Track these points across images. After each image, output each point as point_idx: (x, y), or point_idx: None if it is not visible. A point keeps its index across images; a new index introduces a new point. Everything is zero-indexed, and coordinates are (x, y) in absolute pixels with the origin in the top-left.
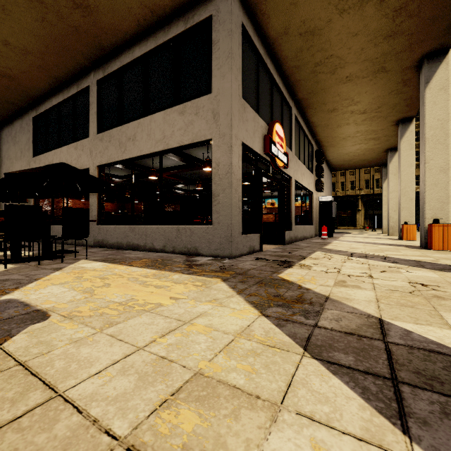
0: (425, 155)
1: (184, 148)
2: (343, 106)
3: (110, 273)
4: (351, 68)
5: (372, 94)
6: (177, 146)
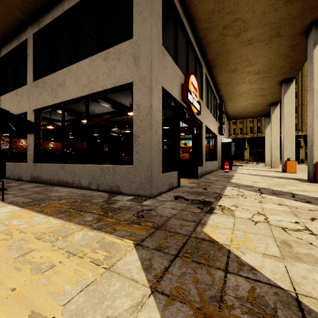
0: (313, 104)
1: (107, 92)
2: (242, 67)
3: (1, 230)
4: (252, 32)
5: (266, 57)
6: (101, 90)
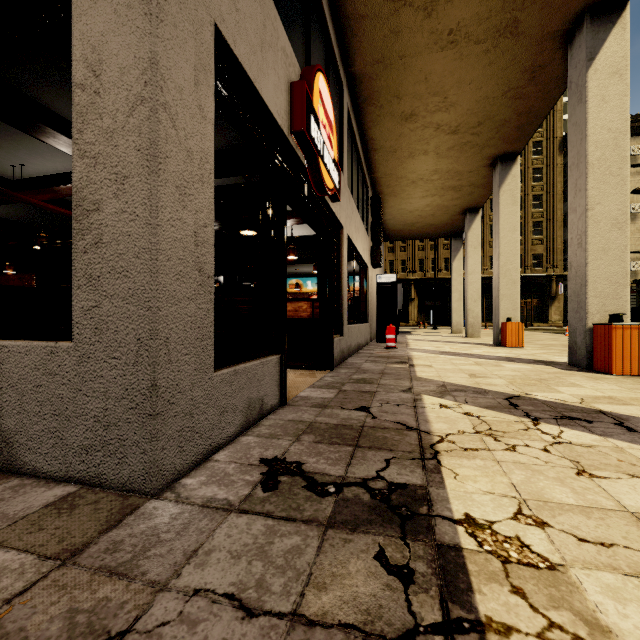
0: (587, 194)
1: None
2: (428, 109)
3: None
4: (463, 7)
5: (478, 91)
6: None
